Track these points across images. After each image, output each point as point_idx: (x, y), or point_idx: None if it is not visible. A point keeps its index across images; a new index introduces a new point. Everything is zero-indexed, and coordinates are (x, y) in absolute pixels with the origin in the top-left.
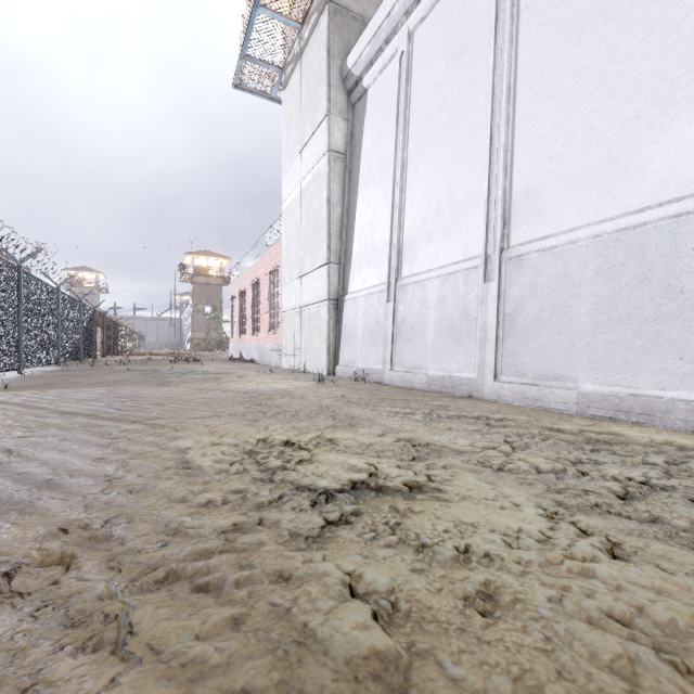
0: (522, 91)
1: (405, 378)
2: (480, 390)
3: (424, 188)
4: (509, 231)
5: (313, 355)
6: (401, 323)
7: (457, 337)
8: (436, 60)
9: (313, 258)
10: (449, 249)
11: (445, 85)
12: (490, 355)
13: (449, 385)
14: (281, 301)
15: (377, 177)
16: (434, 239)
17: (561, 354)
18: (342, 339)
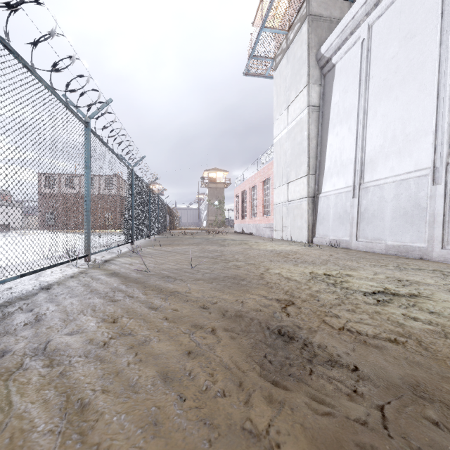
0: None
1: (367, 246)
2: (430, 255)
3: (381, 125)
4: None
5: (297, 230)
6: (364, 211)
7: (409, 220)
8: (391, 42)
9: (297, 172)
10: (402, 164)
11: (398, 57)
12: (438, 232)
13: (403, 251)
14: (272, 198)
15: (344, 119)
16: (390, 157)
17: None
18: (317, 221)
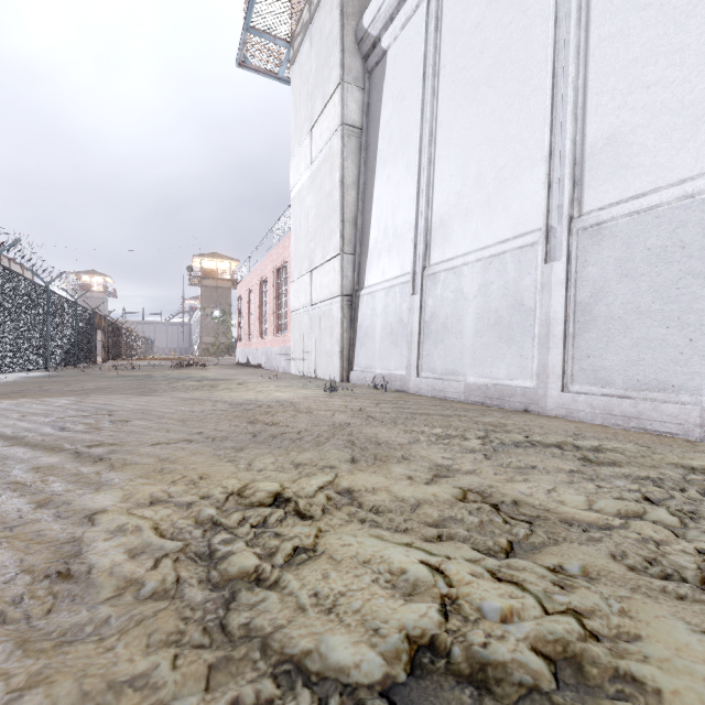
0: (599, 7)
1: (435, 387)
2: (541, 403)
3: (459, 154)
4: (581, 193)
5: (324, 359)
6: (430, 320)
7: (505, 335)
8: None
9: (324, 249)
10: (493, 225)
11: (486, 24)
12: (556, 356)
13: (496, 396)
14: (289, 301)
15: (399, 149)
16: (472, 214)
17: (669, 354)
18: (357, 341)
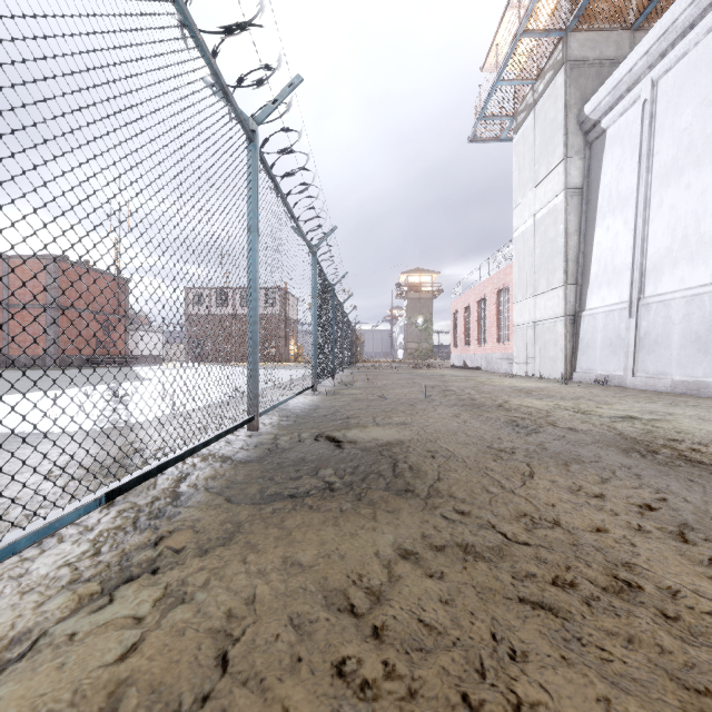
0: None
1: (647, 383)
2: None
3: (669, 220)
4: None
5: (549, 363)
6: (644, 336)
7: (702, 348)
8: (682, 107)
9: (549, 281)
10: (695, 274)
11: (691, 130)
12: None
13: (694, 388)
14: (511, 317)
15: (617, 208)
16: (679, 264)
17: None
18: (579, 350)
